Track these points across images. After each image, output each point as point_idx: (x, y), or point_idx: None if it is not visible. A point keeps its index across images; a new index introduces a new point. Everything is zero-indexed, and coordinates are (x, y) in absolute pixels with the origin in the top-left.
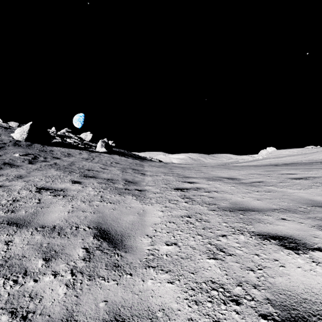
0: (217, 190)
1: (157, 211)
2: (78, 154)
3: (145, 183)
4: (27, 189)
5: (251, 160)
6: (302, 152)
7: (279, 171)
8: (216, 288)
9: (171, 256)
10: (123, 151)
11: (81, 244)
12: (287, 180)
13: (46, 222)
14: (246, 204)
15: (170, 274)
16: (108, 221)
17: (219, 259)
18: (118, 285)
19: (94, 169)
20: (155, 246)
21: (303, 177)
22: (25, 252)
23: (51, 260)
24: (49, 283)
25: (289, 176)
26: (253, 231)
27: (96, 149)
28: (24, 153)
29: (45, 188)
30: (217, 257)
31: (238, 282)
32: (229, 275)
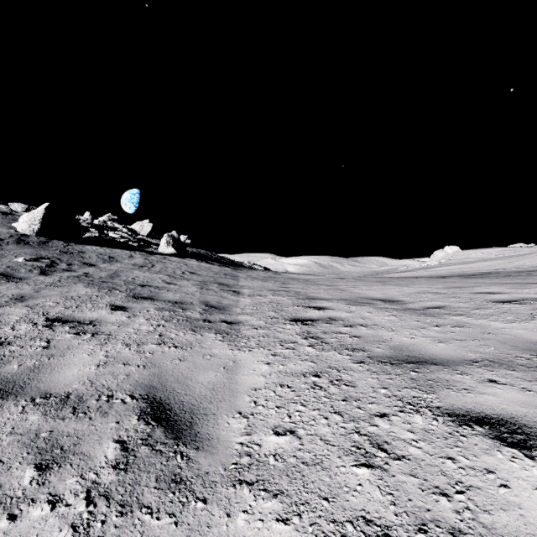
0: (366, 323)
1: (259, 362)
2: (127, 258)
3: (239, 310)
4: (29, 321)
5: (419, 267)
6: (504, 254)
7: (472, 288)
8: (375, 536)
9: (284, 458)
10: (203, 253)
11: (114, 432)
12: (487, 304)
13: (53, 386)
14: (420, 349)
15: (281, 500)
16: (169, 384)
17: (376, 467)
18: (179, 525)
19: (153, 284)
20: (253, 436)
21: (514, 299)
22: (4, 451)
23: (50, 469)
24: (39, 522)
25: (489, 298)
26: (438, 407)
27: (158, 249)
28: (33, 257)
29: (62, 319)
30: (373, 463)
31: (418, 521)
32: (399, 505)
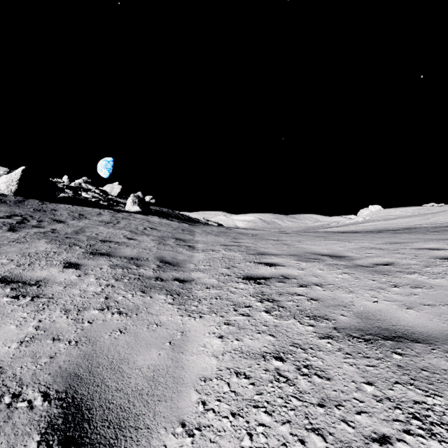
0: (321, 283)
1: (210, 335)
2: (95, 215)
3: (192, 266)
4: None
5: (347, 223)
6: (419, 212)
7: (412, 244)
8: None
9: None
10: (165, 211)
11: None
12: (436, 261)
13: None
14: (390, 318)
15: None
16: (99, 371)
17: None
18: None
19: (114, 240)
20: None
21: None
22: None
23: None
24: None
25: (434, 254)
26: None
27: (125, 207)
28: (7, 214)
29: (7, 279)
30: None
31: None
32: None
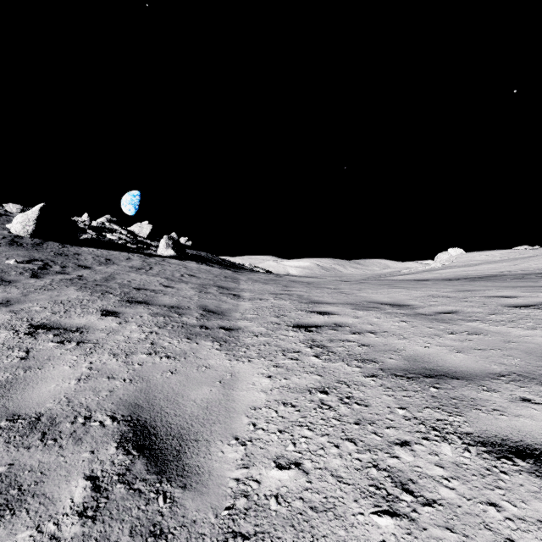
0: (375, 330)
1: (259, 375)
2: (124, 260)
3: (238, 315)
4: (11, 328)
5: (422, 269)
6: (508, 257)
7: (484, 292)
8: None
9: (288, 502)
10: (204, 255)
11: (86, 465)
12: (503, 309)
13: (23, 406)
14: (437, 360)
15: None
16: (156, 402)
17: (402, 516)
18: None
19: (149, 288)
20: (251, 469)
21: (531, 303)
22: None
23: (0, 519)
24: None
25: (504, 302)
26: (468, 433)
27: (157, 251)
28: (26, 259)
29: (47, 326)
30: (398, 510)
31: None
32: None
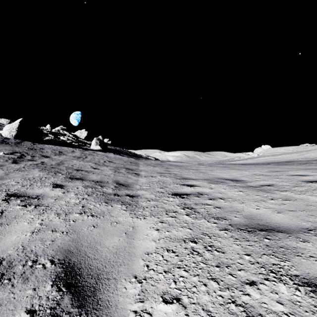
0: (223, 197)
1: (151, 229)
2: (70, 152)
3: (138, 186)
4: None
5: (246, 158)
6: (297, 150)
7: (287, 172)
8: None
9: None
10: (118, 149)
11: (29, 300)
12: (301, 183)
13: None
14: (266, 218)
15: None
16: (82, 248)
17: None
18: None
19: (84, 169)
20: (145, 303)
21: None
22: None
23: None
24: None
25: (301, 179)
26: (296, 275)
27: (90, 146)
28: (10, 151)
29: (17, 194)
30: None
31: None
32: None
